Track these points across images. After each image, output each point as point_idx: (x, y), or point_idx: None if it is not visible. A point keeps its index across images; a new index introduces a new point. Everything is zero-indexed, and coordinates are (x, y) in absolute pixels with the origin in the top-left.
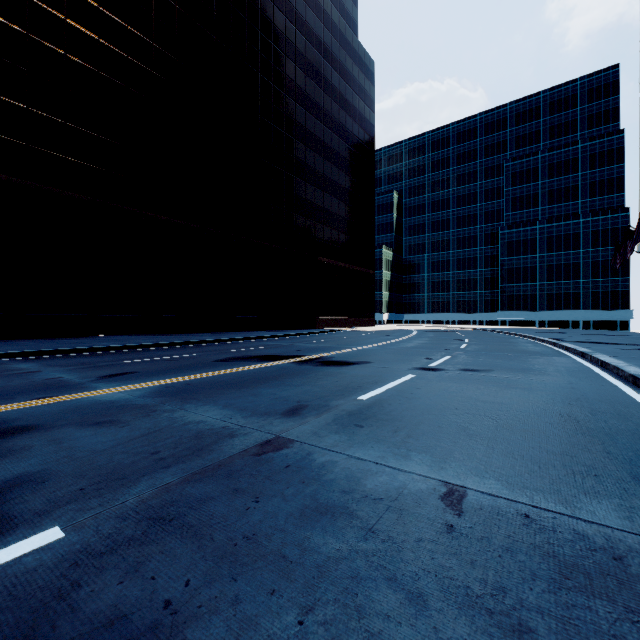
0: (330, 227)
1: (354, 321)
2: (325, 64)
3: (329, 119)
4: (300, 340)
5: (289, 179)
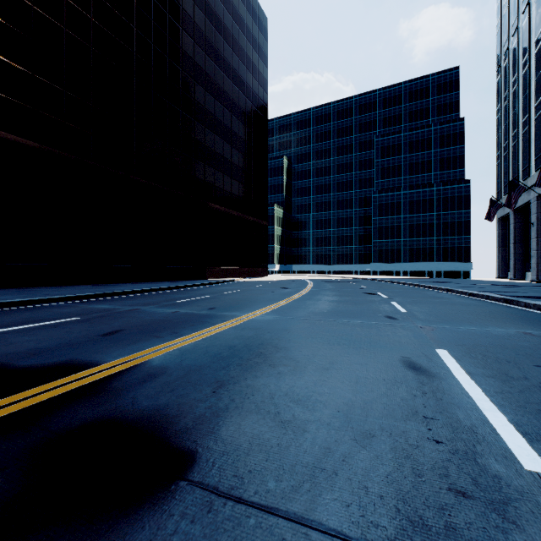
0: (222, 173)
1: (248, 271)
2: (217, 0)
3: (221, 59)
4: (164, 298)
5: (174, 112)
